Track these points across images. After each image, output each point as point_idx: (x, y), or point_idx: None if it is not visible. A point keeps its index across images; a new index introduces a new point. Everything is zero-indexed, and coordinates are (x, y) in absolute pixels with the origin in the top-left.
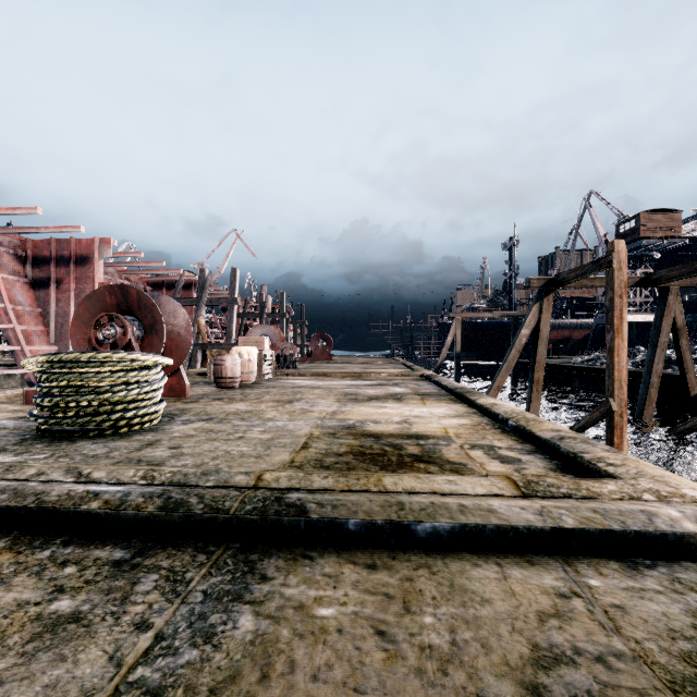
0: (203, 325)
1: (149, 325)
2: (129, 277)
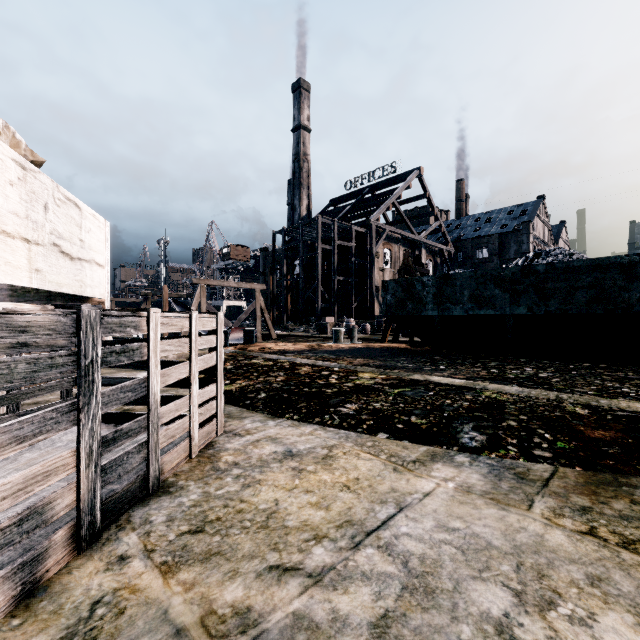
0: None
1: None
2: None
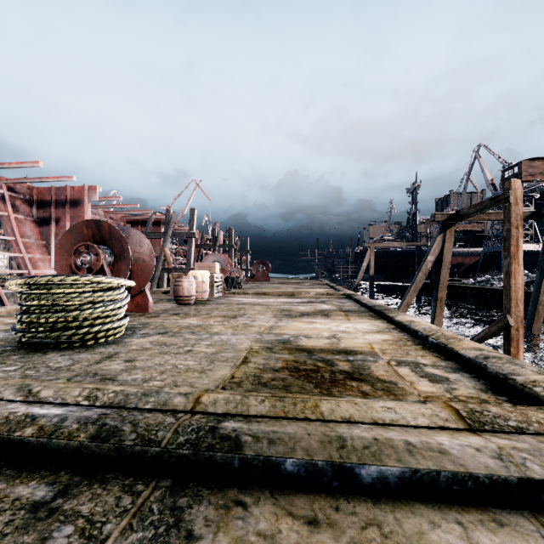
0: (168, 253)
1: (118, 252)
2: (112, 216)
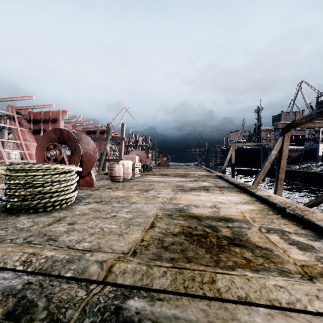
0: (108, 150)
1: (73, 149)
2: (76, 128)
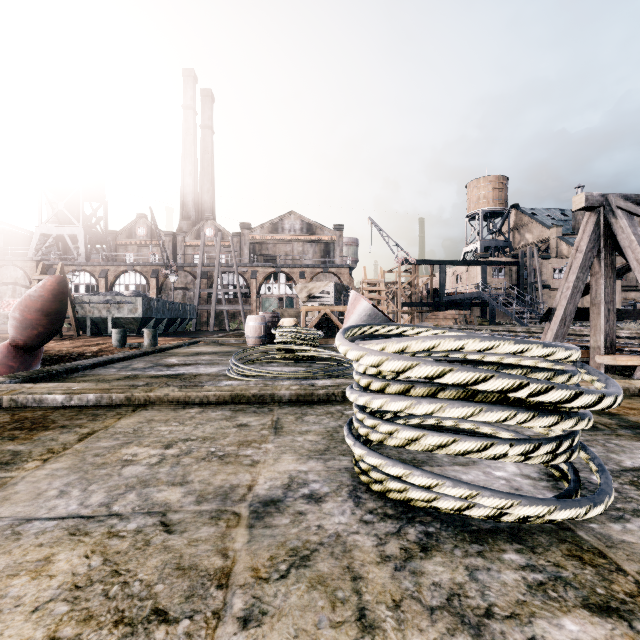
0: None
1: None
2: None
